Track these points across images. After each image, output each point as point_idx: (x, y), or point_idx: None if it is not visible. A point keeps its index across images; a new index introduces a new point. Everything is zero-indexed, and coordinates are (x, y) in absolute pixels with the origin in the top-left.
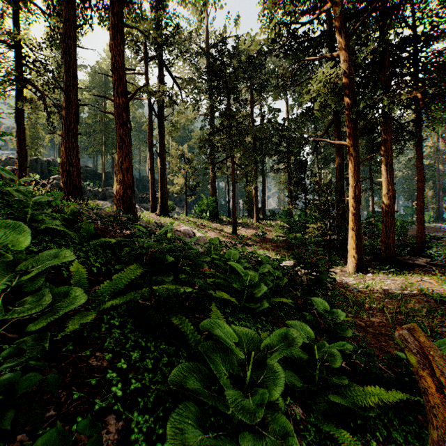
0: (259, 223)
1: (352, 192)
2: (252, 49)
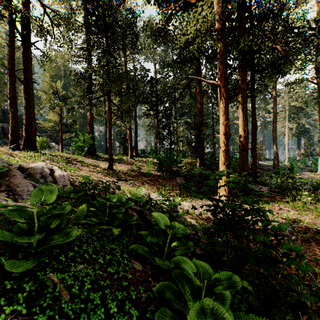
0: (133, 159)
1: (223, 129)
2: None
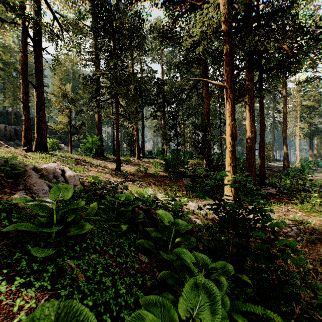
0: (140, 160)
1: (229, 130)
2: None
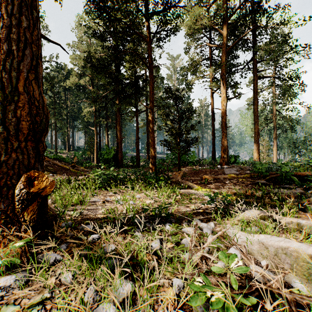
0: (69, 152)
1: (95, 142)
2: (65, 86)
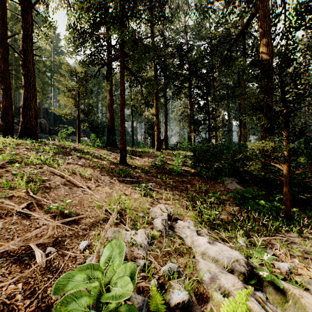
0: (160, 152)
1: None
2: None
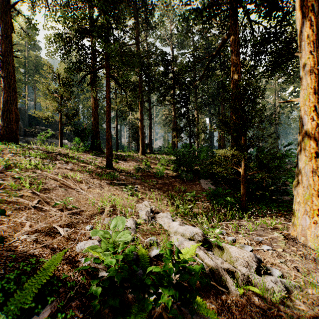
0: (145, 156)
1: (312, 82)
2: None
